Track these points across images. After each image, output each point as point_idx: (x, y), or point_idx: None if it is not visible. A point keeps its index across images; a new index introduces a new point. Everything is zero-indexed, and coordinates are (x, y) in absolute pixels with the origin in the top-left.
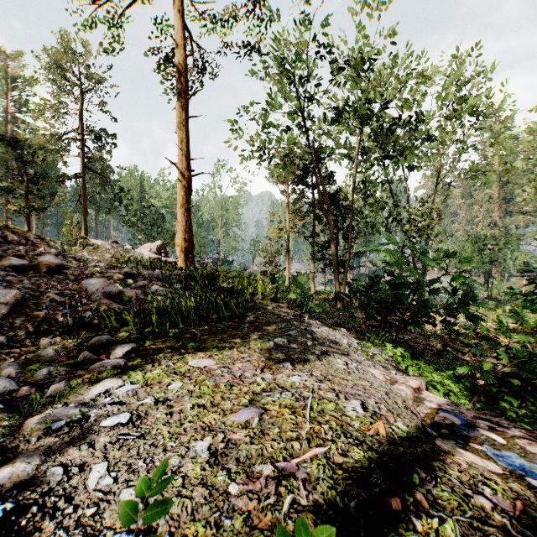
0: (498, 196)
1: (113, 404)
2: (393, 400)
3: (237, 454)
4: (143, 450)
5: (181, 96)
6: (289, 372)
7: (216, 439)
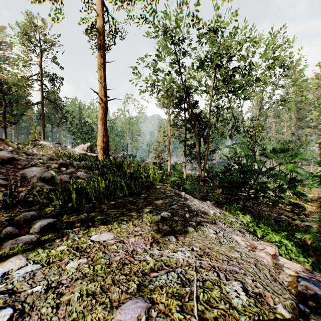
0: (295, 117)
1: (3, 293)
2: (263, 273)
3: None
4: None
5: (100, 48)
6: (173, 246)
7: None
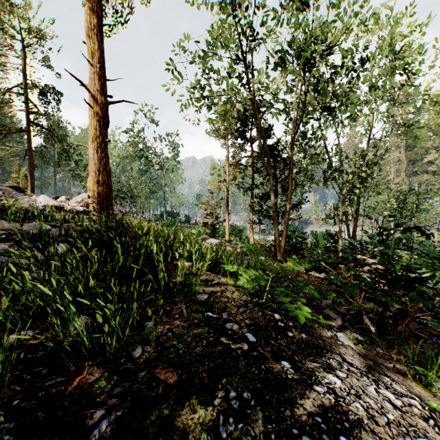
0: (406, 158)
1: None
2: None
3: None
4: None
5: None
6: None
7: None
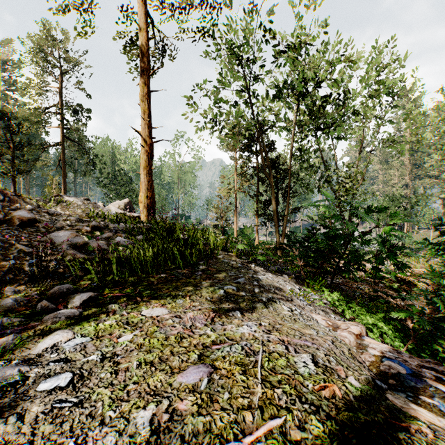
0: (410, 163)
1: (57, 361)
2: (340, 350)
3: (181, 429)
4: (77, 424)
5: (144, 73)
6: (238, 321)
7: (160, 407)
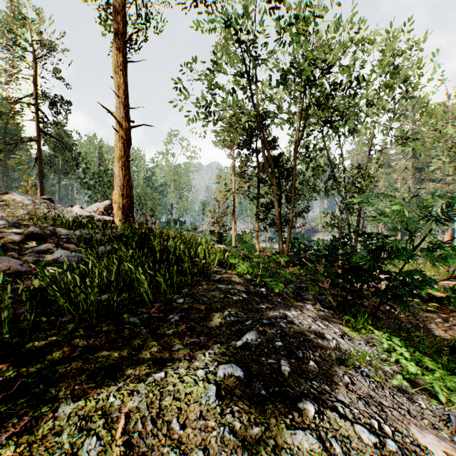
0: (412, 166)
1: None
2: None
3: None
4: None
5: (118, 37)
6: None
7: None
